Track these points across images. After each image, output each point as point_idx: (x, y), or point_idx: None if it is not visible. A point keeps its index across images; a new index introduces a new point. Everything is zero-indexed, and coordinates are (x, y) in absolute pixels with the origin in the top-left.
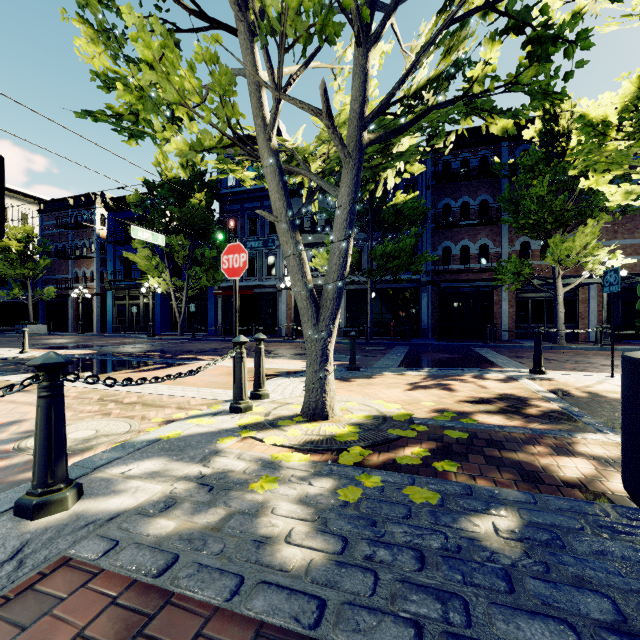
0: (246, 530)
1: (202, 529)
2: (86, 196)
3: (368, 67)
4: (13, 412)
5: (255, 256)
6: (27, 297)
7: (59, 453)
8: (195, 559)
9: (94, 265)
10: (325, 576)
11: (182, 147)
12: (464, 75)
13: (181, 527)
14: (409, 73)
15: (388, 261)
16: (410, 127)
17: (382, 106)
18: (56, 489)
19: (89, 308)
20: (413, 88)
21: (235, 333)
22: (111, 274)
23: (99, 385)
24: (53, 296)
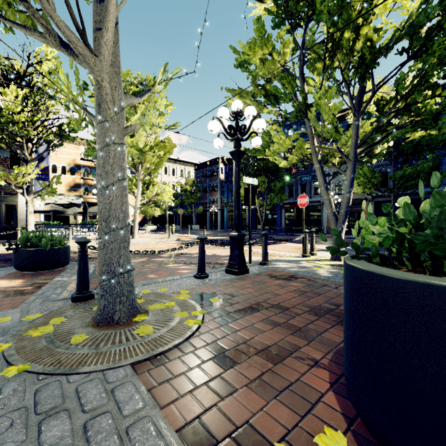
0: (312, 272)
1: (302, 270)
2: (214, 159)
3: (359, 124)
4: (228, 253)
5: (306, 183)
6: (192, 212)
7: (267, 253)
8: (302, 272)
9: (218, 194)
10: (330, 277)
11: (285, 164)
12: (415, 108)
13: (297, 270)
14: (374, 129)
15: (407, 180)
16: (382, 140)
17: (364, 141)
18: (267, 261)
19: (216, 217)
20: (385, 121)
21: (303, 228)
22: (226, 199)
23: (245, 249)
24: (201, 211)
